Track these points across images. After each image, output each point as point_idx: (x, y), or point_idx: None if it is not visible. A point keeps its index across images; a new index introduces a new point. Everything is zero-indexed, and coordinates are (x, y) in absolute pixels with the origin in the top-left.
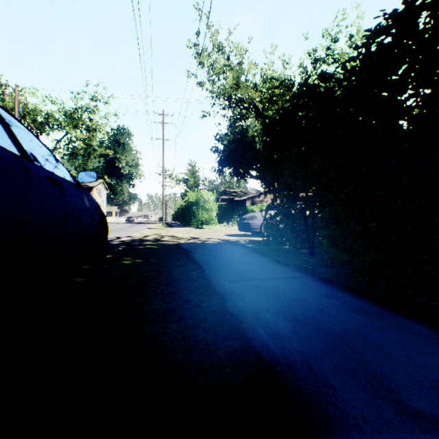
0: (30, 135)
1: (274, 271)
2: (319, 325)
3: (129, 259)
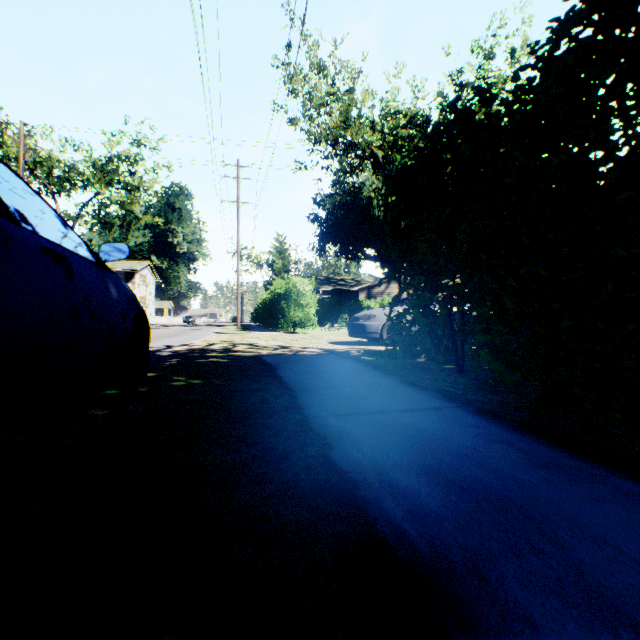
0: (18, 182)
1: (405, 398)
2: (488, 493)
3: (182, 379)
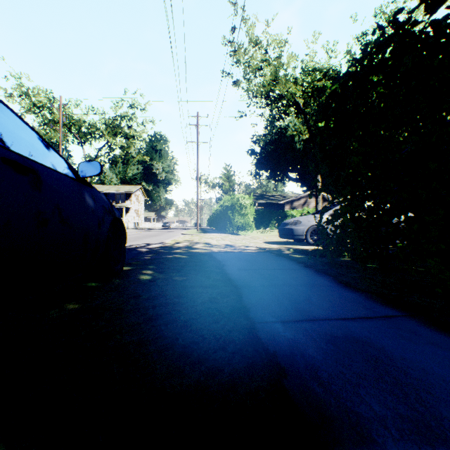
0: None
1: (346, 302)
2: None
3: (149, 274)
